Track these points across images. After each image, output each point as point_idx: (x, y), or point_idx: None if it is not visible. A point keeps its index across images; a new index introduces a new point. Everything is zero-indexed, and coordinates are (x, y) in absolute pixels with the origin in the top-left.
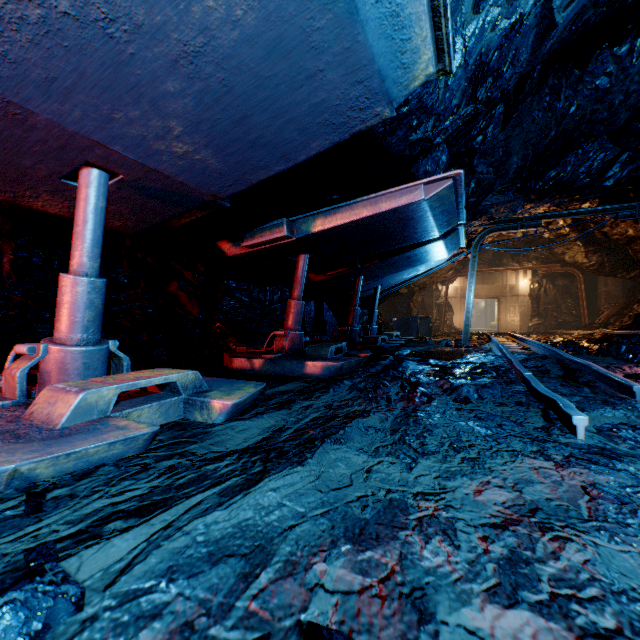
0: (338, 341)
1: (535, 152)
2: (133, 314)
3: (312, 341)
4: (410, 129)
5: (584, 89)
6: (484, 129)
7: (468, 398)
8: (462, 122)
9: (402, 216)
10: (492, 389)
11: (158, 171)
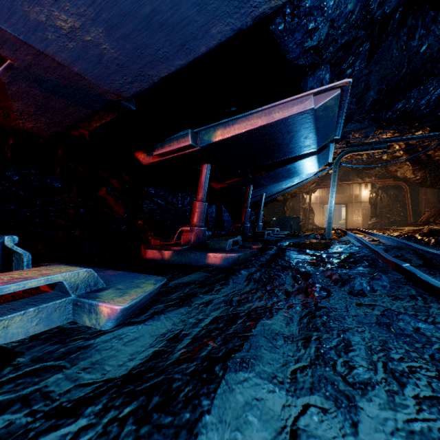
0: (233, 235)
1: (388, 87)
2: (67, 213)
3: (213, 235)
4: (307, 33)
5: (436, 29)
6: (352, 63)
7: (364, 292)
8: (350, 35)
9: (291, 127)
10: (381, 281)
11: (48, 55)
